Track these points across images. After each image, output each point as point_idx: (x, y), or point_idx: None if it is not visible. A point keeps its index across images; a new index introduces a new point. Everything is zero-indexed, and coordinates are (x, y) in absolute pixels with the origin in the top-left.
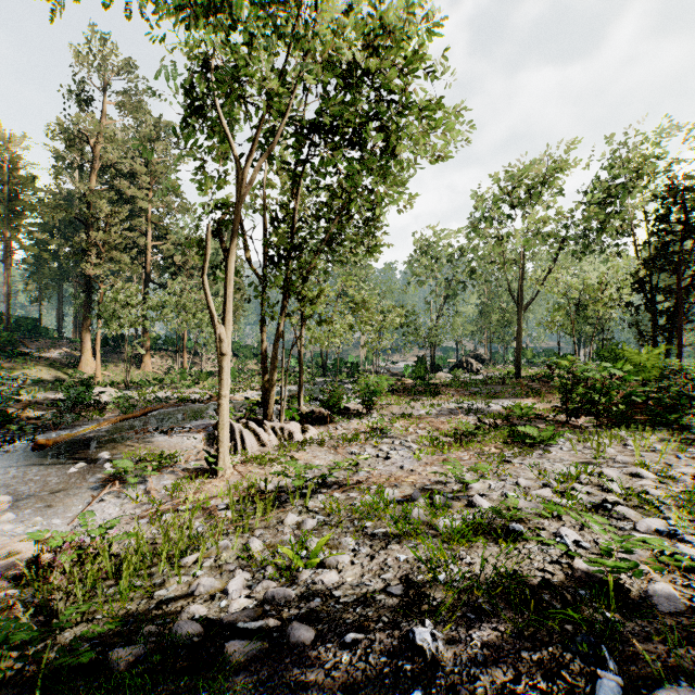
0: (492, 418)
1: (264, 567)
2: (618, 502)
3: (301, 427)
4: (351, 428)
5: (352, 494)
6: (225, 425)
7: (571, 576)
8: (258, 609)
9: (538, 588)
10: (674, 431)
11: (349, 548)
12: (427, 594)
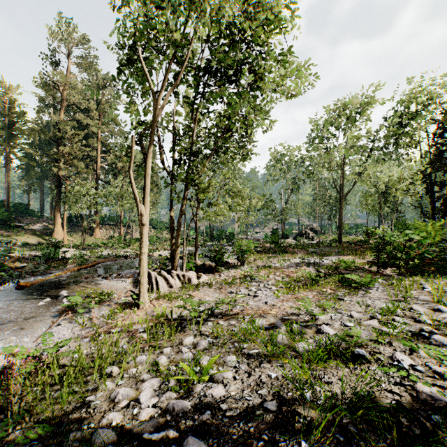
0: (325, 269)
1: (168, 379)
2: (432, 331)
3: (196, 274)
4: (230, 275)
5: (232, 322)
6: (144, 273)
7: (416, 397)
8: (161, 419)
9: (393, 410)
10: None
11: (231, 366)
12: (298, 412)
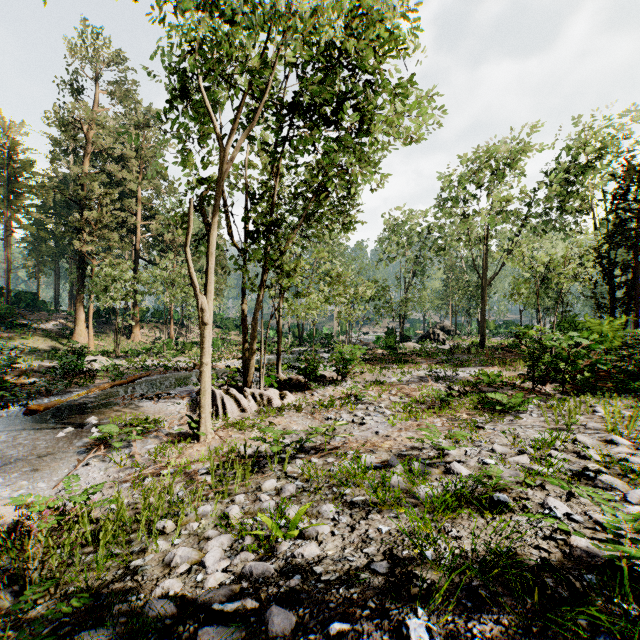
0: (461, 385)
1: (242, 536)
2: (600, 470)
3: (279, 393)
4: (326, 394)
5: (329, 460)
6: (206, 391)
7: (570, 554)
8: (235, 586)
9: (537, 570)
10: (639, 398)
11: (328, 517)
12: (415, 574)
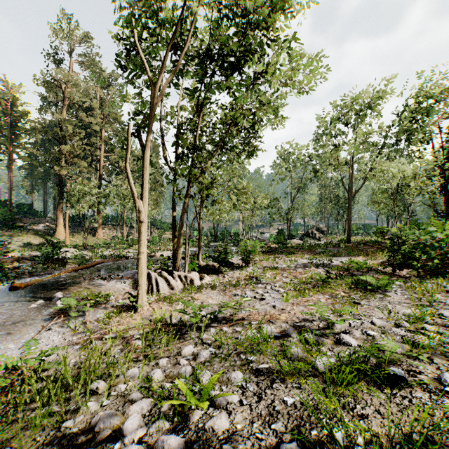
0: (336, 270)
1: (161, 400)
2: None
3: (199, 275)
4: (234, 276)
5: (237, 329)
6: (143, 273)
7: None
8: None
9: None
10: None
11: (237, 385)
12: None
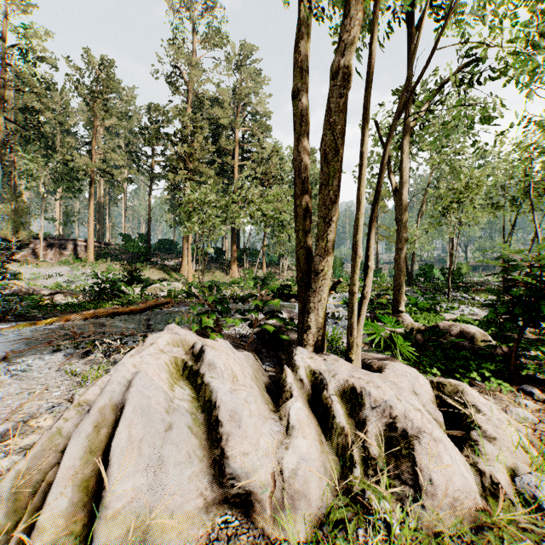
0: None
1: None
2: None
3: None
4: None
5: None
6: None
7: None
8: None
9: None
10: None
11: None
12: None
